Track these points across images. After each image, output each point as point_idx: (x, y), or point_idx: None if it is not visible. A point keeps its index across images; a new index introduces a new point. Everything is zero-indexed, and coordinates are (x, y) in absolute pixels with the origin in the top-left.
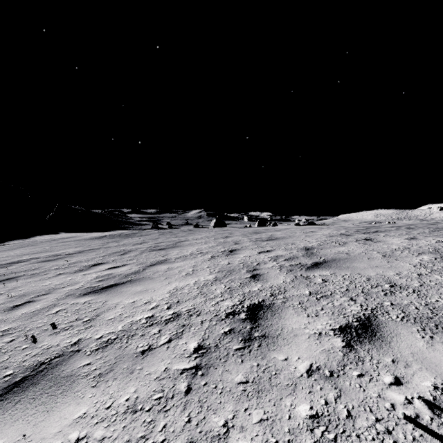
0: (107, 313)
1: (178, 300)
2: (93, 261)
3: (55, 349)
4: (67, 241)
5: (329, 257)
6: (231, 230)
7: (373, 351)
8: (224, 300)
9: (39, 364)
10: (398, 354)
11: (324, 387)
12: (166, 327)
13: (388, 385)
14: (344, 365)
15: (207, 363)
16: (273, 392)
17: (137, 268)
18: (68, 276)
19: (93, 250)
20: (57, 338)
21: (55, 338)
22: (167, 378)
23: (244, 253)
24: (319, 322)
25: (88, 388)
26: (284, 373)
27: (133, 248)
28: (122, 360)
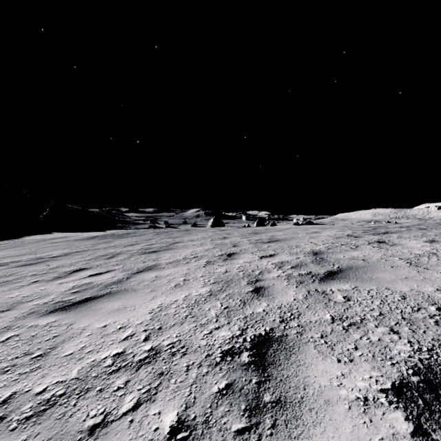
0: (67, 344)
1: (161, 326)
2: (75, 266)
3: None
4: (56, 241)
5: (343, 264)
6: (229, 230)
7: None
8: (220, 327)
9: None
10: None
11: None
12: (137, 375)
13: None
14: None
15: None
16: None
17: (121, 276)
18: (42, 285)
19: (79, 253)
20: None
21: None
22: None
23: (244, 258)
24: (358, 373)
25: None
26: None
27: (123, 250)
28: None
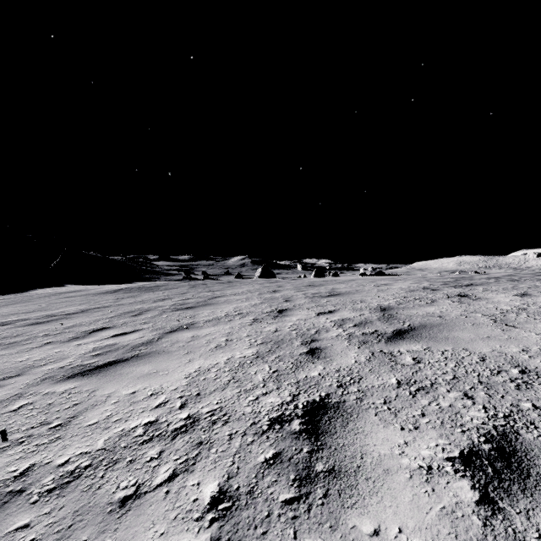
0: (90, 412)
1: (199, 392)
2: (95, 325)
3: None
4: (71, 296)
5: (415, 321)
6: (281, 282)
7: (537, 517)
8: (268, 393)
9: None
10: None
11: None
12: (172, 444)
13: None
14: None
15: (230, 536)
16: None
17: (151, 336)
18: (57, 347)
19: (100, 309)
20: None
21: None
22: None
23: (298, 315)
24: (423, 441)
25: None
26: None
27: (152, 306)
28: (83, 521)
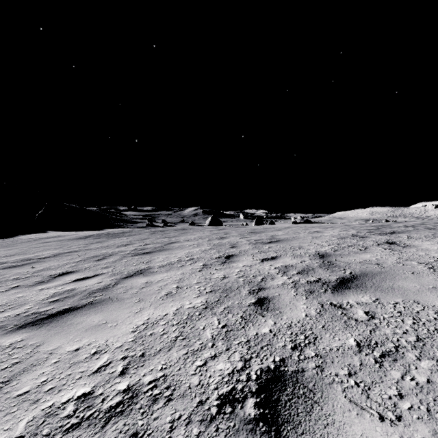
0: (26, 375)
1: (144, 352)
2: (62, 269)
3: None
4: (49, 241)
5: (355, 269)
6: (227, 230)
7: None
8: (217, 355)
9: None
10: None
11: None
12: (101, 435)
13: None
14: None
15: None
16: None
17: (108, 282)
18: (21, 291)
19: (70, 254)
20: None
21: None
22: None
23: (244, 261)
24: None
25: None
26: None
27: (115, 251)
28: None
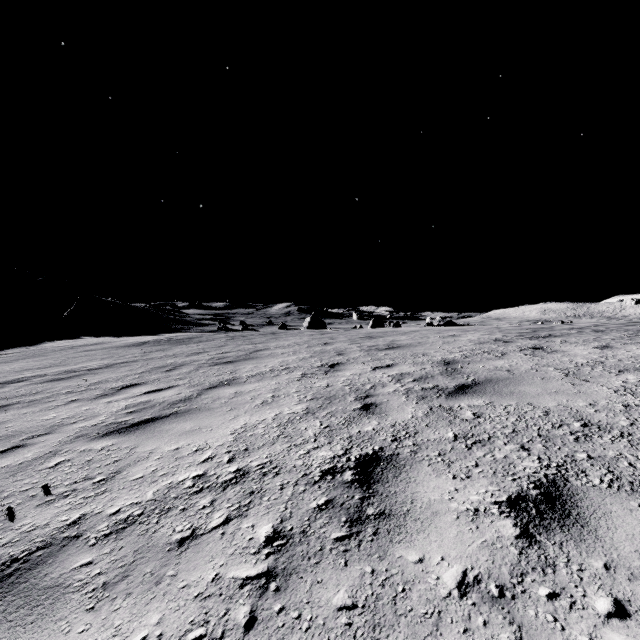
0: (134, 467)
1: (247, 447)
2: (124, 381)
3: (41, 533)
4: (91, 349)
5: (481, 376)
6: (333, 334)
7: (569, 547)
8: (319, 447)
9: (8, 561)
10: (613, 552)
11: (490, 621)
12: (223, 494)
13: (605, 617)
14: (522, 573)
15: (286, 565)
16: (400, 630)
17: (189, 393)
18: (84, 405)
19: (126, 364)
20: (47, 513)
21: (44, 513)
22: (217, 595)
23: (352, 369)
24: (473, 488)
25: (81, 613)
26: (418, 589)
27: (186, 360)
28: (144, 558)
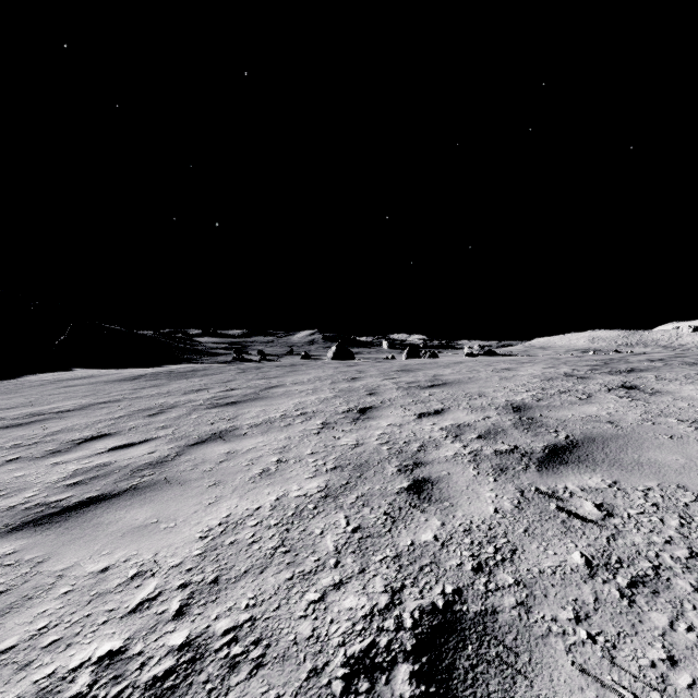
0: (13, 616)
1: (218, 575)
2: (91, 430)
3: None
4: (75, 384)
5: (575, 430)
6: (362, 366)
7: None
8: (343, 582)
9: None
10: None
11: None
12: None
13: None
14: None
15: None
16: None
17: (165, 451)
18: (22, 467)
19: (106, 405)
20: None
21: None
22: None
23: (389, 417)
24: None
25: None
26: None
27: (180, 400)
28: None
